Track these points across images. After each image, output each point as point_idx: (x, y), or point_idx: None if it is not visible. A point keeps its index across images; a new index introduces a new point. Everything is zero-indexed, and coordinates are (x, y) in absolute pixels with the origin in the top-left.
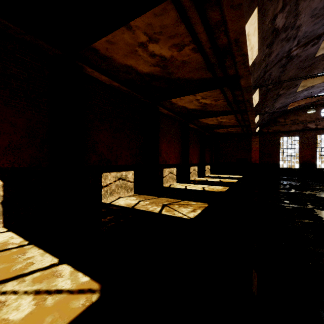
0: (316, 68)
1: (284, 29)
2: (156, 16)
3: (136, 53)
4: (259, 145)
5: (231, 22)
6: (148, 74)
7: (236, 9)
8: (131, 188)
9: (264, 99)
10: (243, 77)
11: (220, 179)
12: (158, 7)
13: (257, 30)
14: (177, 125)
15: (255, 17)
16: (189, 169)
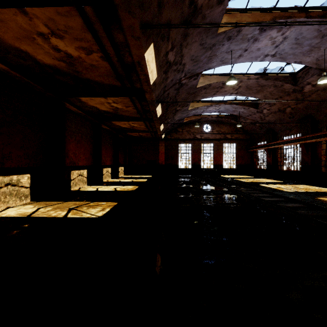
0: (198, 95)
1: (175, 63)
2: (59, 14)
3: (34, 40)
4: (165, 149)
5: (133, 48)
6: (51, 66)
7: (136, 39)
8: (26, 195)
9: (166, 112)
10: (147, 92)
11: (133, 179)
12: (62, 8)
13: (154, 59)
14: (89, 125)
15: (152, 50)
16: (101, 171)
